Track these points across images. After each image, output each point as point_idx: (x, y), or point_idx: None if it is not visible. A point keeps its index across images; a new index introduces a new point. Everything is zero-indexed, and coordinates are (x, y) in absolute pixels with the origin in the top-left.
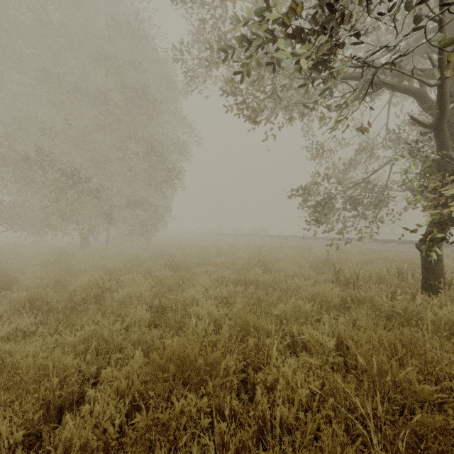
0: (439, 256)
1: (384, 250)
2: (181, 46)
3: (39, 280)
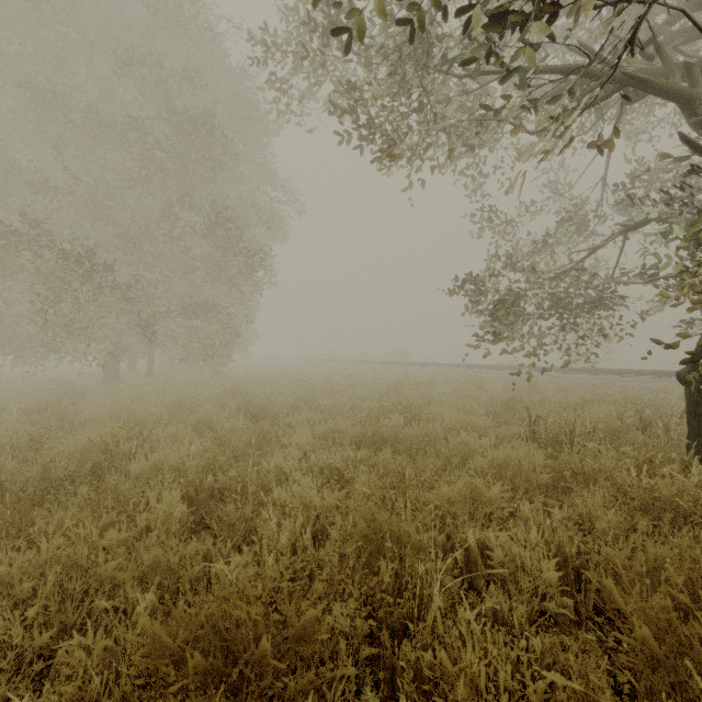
0: None
1: (599, 385)
2: (263, 32)
3: (5, 438)
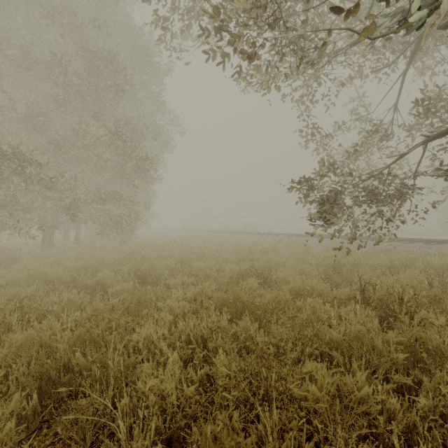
0: None
1: (392, 250)
2: None
3: None
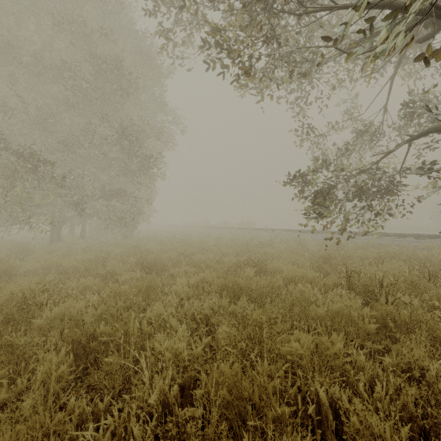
0: None
1: (383, 244)
2: None
3: None
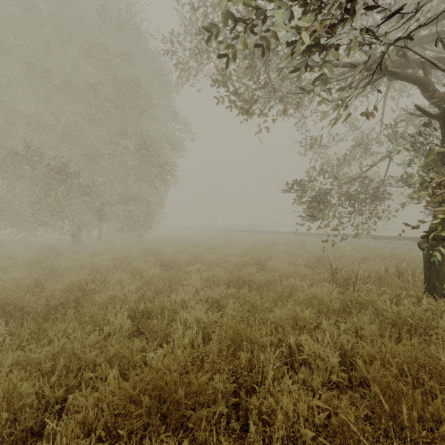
0: (443, 255)
1: (378, 246)
2: (171, 36)
3: (20, 281)
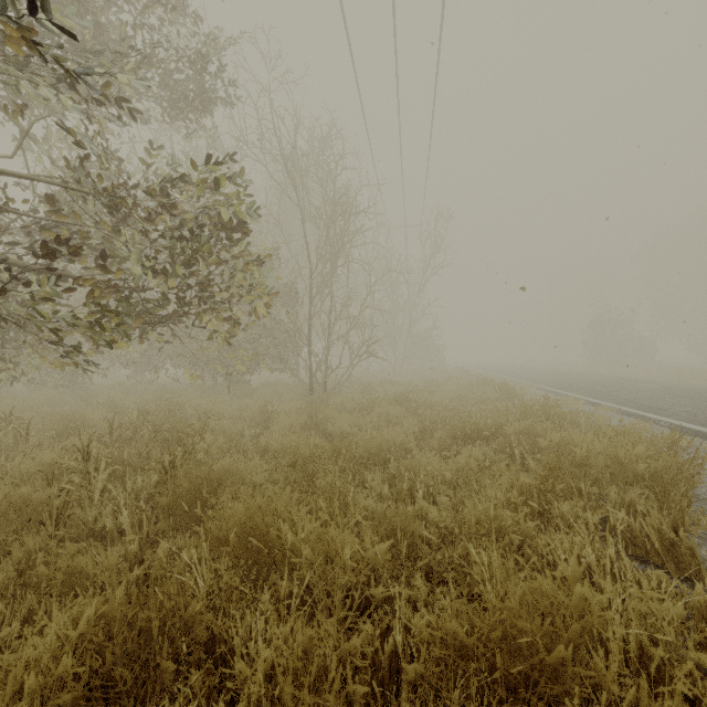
0: None
1: None
2: None
3: None
